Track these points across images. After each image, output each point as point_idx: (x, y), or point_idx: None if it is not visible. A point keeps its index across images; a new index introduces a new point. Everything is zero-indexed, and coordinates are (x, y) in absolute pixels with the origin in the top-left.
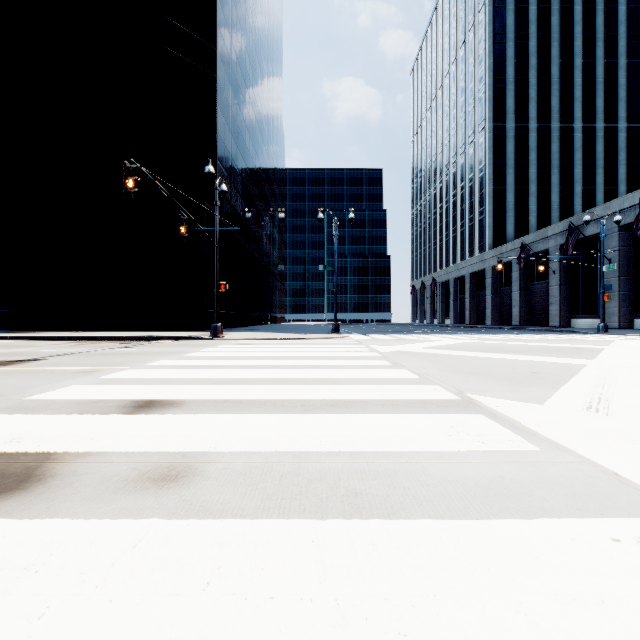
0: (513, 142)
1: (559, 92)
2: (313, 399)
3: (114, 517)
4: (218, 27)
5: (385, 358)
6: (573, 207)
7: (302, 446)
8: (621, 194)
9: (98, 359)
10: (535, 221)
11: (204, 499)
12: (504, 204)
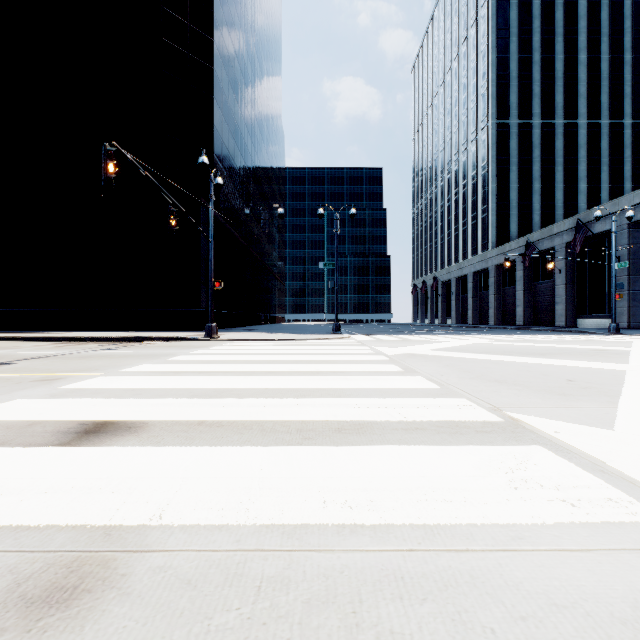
0: (516, 139)
1: (563, 88)
2: (313, 420)
3: None
4: (215, 17)
5: (393, 362)
6: (577, 205)
7: (296, 513)
8: (626, 192)
9: (72, 363)
10: (539, 219)
11: None
12: (507, 202)
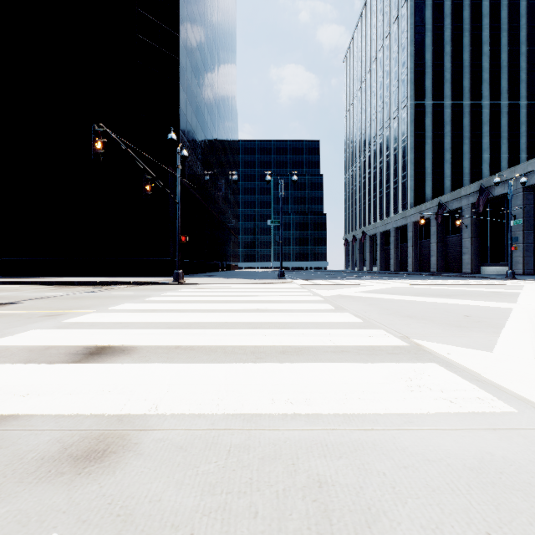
0: (431, 117)
1: (470, 75)
2: (263, 345)
3: (2, 530)
4: (181, 17)
5: (327, 302)
6: (482, 172)
7: (253, 406)
8: (522, 161)
9: (68, 303)
10: (449, 184)
11: (129, 493)
12: (423, 169)
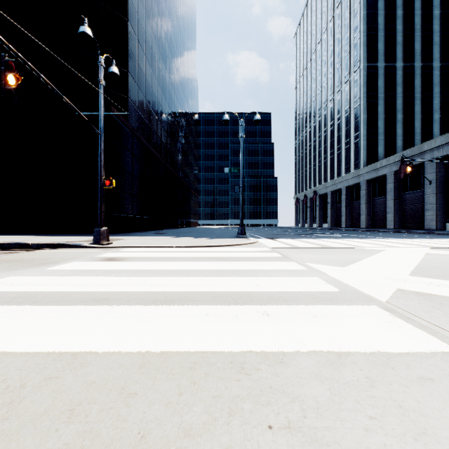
0: (383, 78)
1: (421, 37)
2: None
3: None
4: None
5: None
6: (433, 131)
7: None
8: None
9: None
10: (401, 143)
11: None
12: (376, 129)
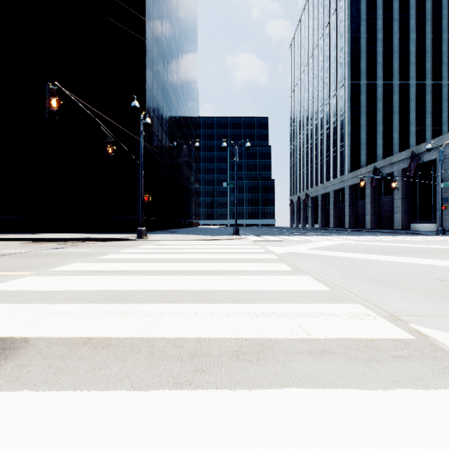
0: (365, 95)
1: (399, 58)
2: (209, 336)
3: None
4: (147, 3)
5: (282, 260)
6: (409, 142)
7: None
8: (444, 132)
9: (17, 262)
10: (381, 152)
11: None
12: (359, 140)
